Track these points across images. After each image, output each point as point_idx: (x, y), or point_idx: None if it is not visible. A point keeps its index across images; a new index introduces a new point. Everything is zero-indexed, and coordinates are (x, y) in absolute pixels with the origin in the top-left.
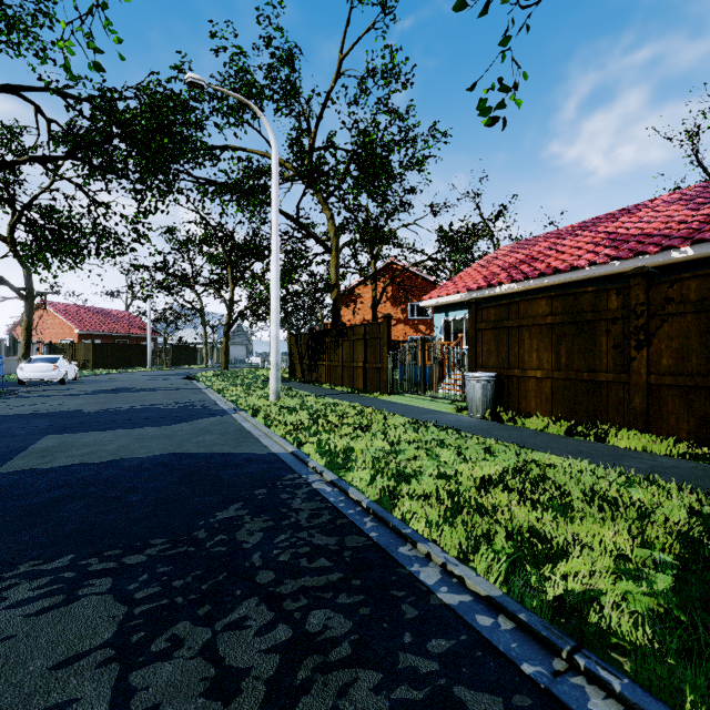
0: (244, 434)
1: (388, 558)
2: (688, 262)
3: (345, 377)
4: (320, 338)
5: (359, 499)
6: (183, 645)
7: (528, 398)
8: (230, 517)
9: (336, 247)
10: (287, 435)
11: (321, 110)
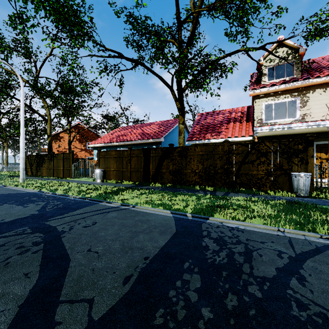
0: (16, 190)
1: (64, 198)
2: (153, 142)
3: (55, 173)
4: (42, 157)
5: (59, 194)
6: (30, 204)
7: (111, 176)
8: (27, 198)
9: (50, 120)
10: (35, 188)
11: (42, 63)
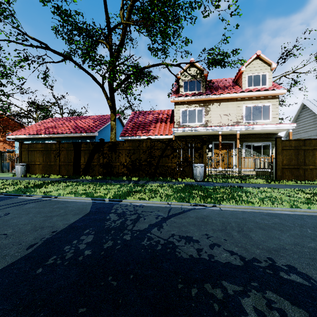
0: None
1: None
2: (87, 136)
3: None
4: None
5: None
6: None
7: (36, 170)
8: None
9: None
10: None
11: None
